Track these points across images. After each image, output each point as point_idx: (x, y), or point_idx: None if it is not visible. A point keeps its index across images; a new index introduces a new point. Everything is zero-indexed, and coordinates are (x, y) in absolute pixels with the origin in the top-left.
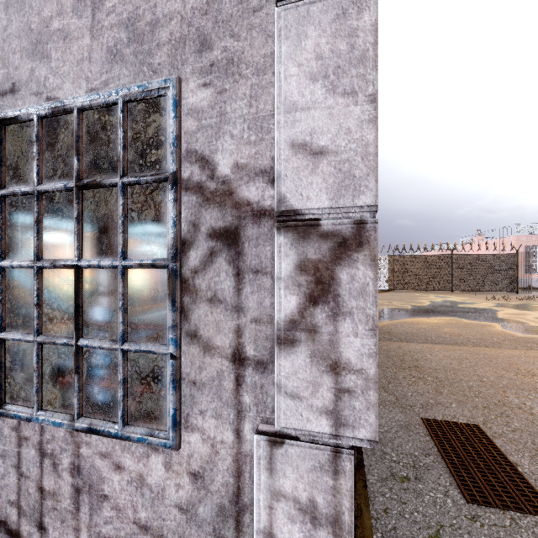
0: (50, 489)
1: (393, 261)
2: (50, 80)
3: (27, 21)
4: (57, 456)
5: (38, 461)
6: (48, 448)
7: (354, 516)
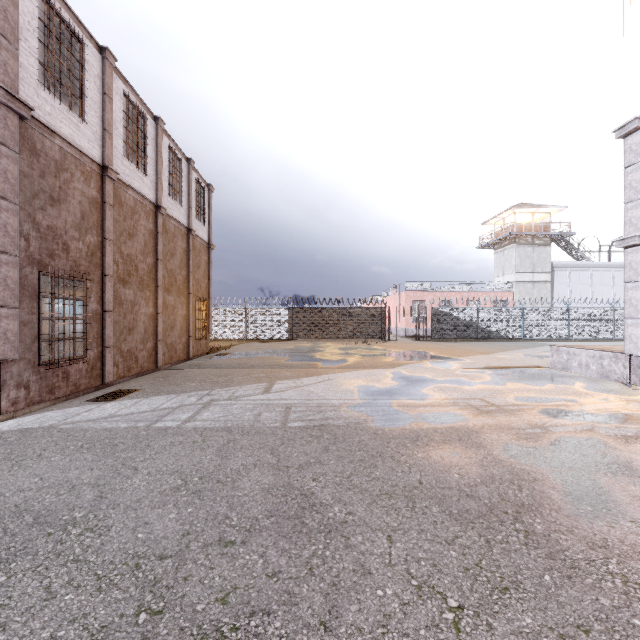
0: None
1: (292, 312)
2: None
3: None
4: None
5: None
6: None
7: (1, 386)
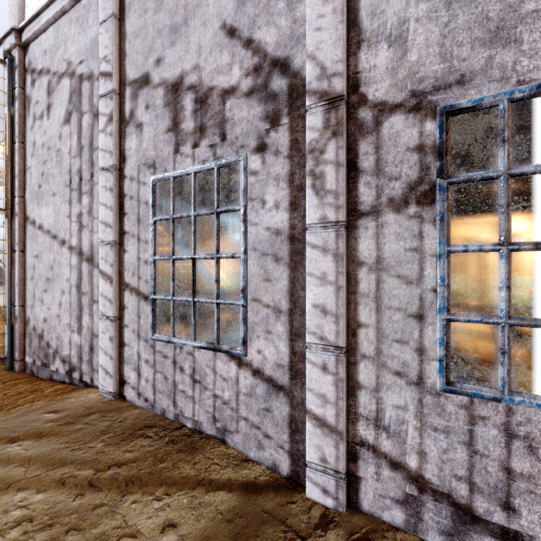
0: (522, 471)
1: None
2: (523, 63)
3: (481, 11)
4: (535, 439)
5: (502, 441)
6: (519, 430)
7: None
